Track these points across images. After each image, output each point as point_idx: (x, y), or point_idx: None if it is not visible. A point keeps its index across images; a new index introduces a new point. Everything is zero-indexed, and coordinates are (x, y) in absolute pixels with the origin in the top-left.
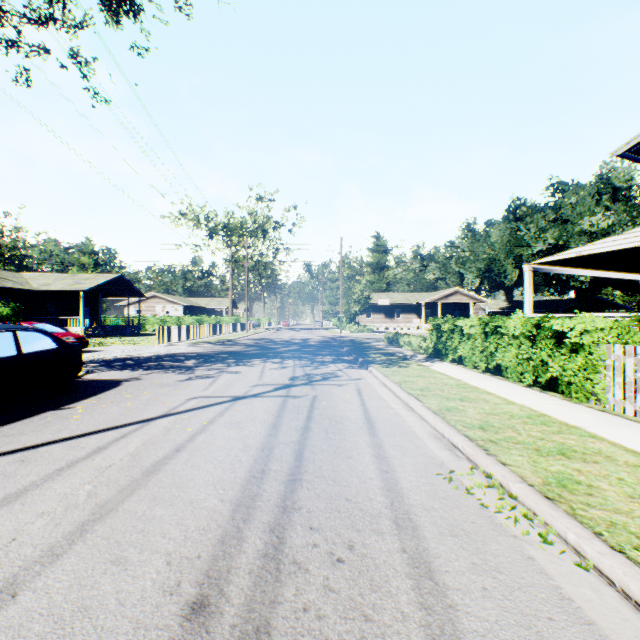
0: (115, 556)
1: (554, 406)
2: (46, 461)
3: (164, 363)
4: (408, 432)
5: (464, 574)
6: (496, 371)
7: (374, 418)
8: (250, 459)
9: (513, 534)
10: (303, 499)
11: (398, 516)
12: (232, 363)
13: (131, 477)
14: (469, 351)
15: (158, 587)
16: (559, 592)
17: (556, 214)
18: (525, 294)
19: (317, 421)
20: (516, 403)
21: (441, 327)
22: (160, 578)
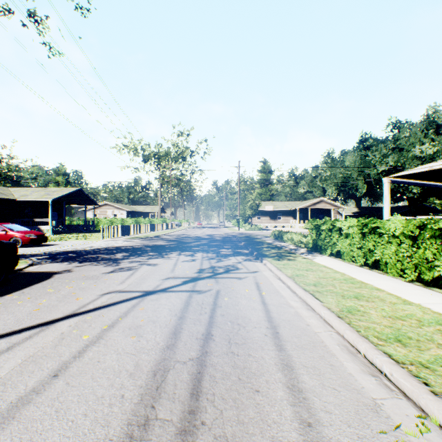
0: None
1: None
2: None
3: (99, 256)
4: (316, 342)
5: None
6: (373, 265)
7: (276, 320)
8: (135, 394)
9: None
10: None
11: None
12: (153, 256)
13: None
14: (347, 247)
15: None
16: None
17: (394, 144)
18: (384, 201)
19: (219, 325)
20: (412, 302)
21: (320, 227)
22: None
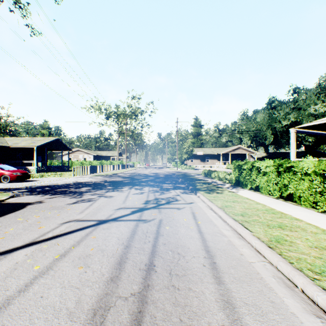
0: None
1: None
2: None
3: (67, 189)
4: (252, 274)
5: None
6: (287, 197)
7: (212, 250)
8: None
9: None
10: None
11: None
12: (110, 189)
13: None
14: (265, 183)
15: None
16: None
17: (294, 105)
18: (291, 146)
19: (161, 254)
20: None
21: (242, 167)
22: None
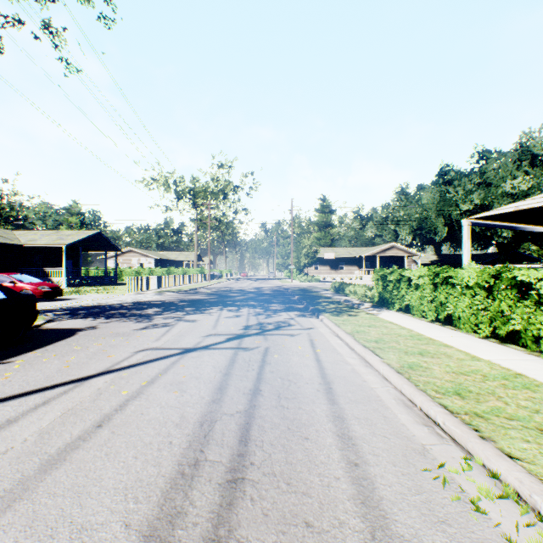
0: None
1: (524, 363)
2: None
3: (126, 311)
4: (371, 397)
5: None
6: (446, 321)
7: (331, 377)
8: (183, 441)
9: None
10: (244, 523)
11: None
12: (190, 311)
13: (21, 474)
14: (417, 301)
15: None
16: None
17: (481, 178)
18: (464, 247)
19: (268, 381)
20: (482, 359)
21: (387, 277)
22: None
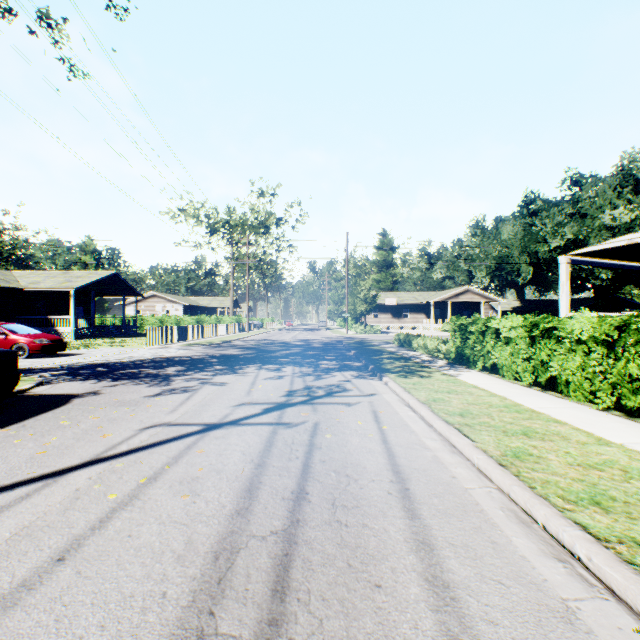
0: None
1: None
2: None
3: (141, 370)
4: (468, 505)
5: None
6: (547, 385)
7: (405, 470)
8: (184, 591)
9: None
10: None
11: None
12: (220, 371)
13: None
14: (508, 358)
15: None
16: None
17: (573, 208)
18: (561, 290)
19: (318, 477)
20: (611, 442)
21: (468, 328)
22: None
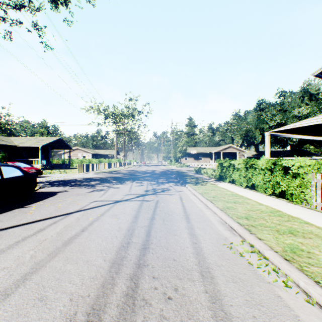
0: (41, 295)
1: (284, 206)
2: (11, 237)
3: (80, 183)
4: (207, 220)
5: (241, 307)
6: (252, 187)
7: (189, 212)
8: (121, 236)
9: (268, 281)
10: (149, 259)
11: (202, 270)
12: (115, 183)
13: (56, 246)
14: (238, 177)
15: (63, 316)
16: (298, 319)
17: (281, 107)
18: (266, 147)
19: (158, 214)
20: (264, 204)
21: (223, 164)
22: (65, 310)
